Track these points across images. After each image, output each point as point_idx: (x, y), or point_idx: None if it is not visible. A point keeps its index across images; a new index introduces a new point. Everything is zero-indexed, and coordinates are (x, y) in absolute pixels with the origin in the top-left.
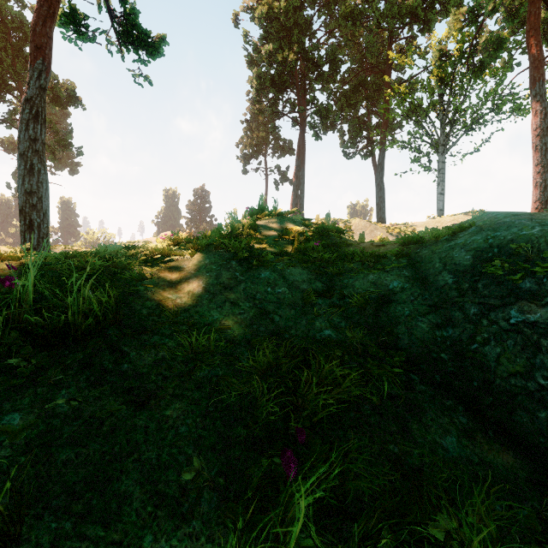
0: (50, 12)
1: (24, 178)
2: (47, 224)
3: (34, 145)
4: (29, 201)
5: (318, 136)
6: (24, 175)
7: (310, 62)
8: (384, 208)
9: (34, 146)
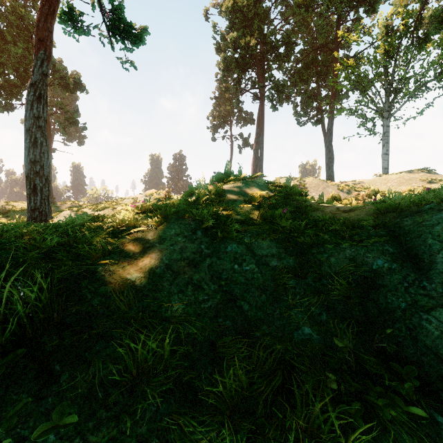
0: (50, 10)
1: (29, 150)
2: (48, 188)
3: (38, 122)
4: (33, 169)
5: (275, 108)
6: (29, 147)
7: (268, 46)
8: (332, 167)
9: (38, 123)
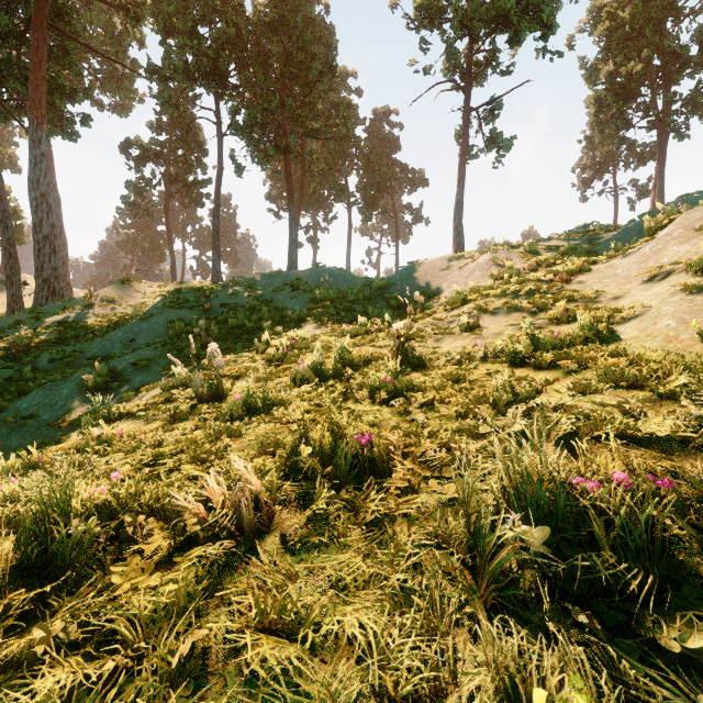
0: (465, 158)
1: (457, 237)
2: None
3: (460, 222)
4: (459, 247)
5: (682, 136)
6: (456, 236)
7: (668, 56)
8: None
9: (460, 222)
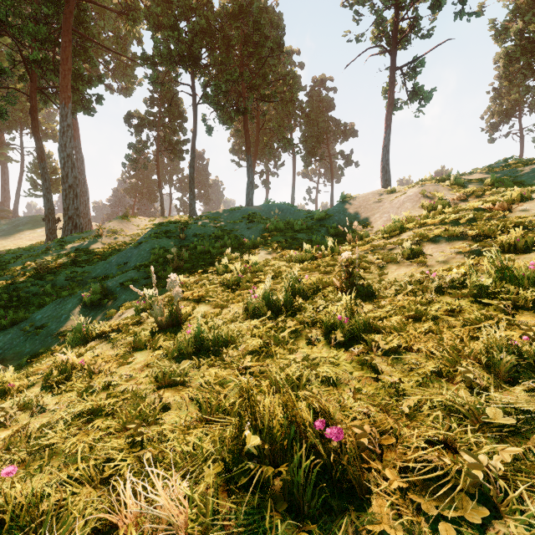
0: (391, 109)
1: (384, 175)
2: None
3: (387, 162)
4: (386, 183)
5: None
6: (384, 174)
7: None
8: None
9: (387, 163)
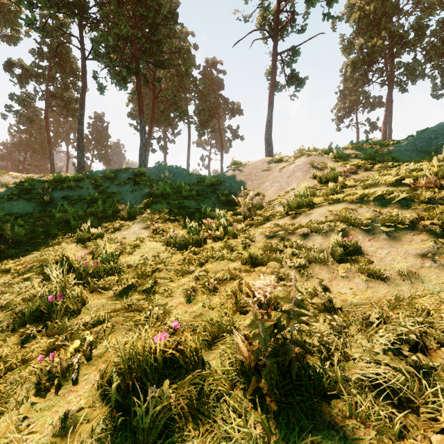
0: (274, 89)
1: (268, 147)
2: None
3: (270, 136)
4: (269, 154)
5: (404, 90)
6: (267, 146)
7: (396, 37)
8: None
9: (270, 136)
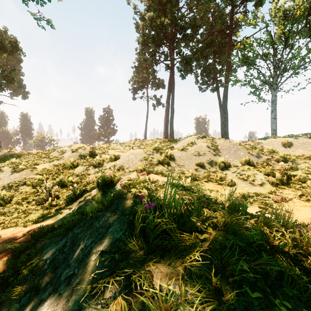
0: None
1: None
2: None
3: None
4: None
5: (183, 76)
6: None
7: (178, 27)
8: (227, 125)
9: None
